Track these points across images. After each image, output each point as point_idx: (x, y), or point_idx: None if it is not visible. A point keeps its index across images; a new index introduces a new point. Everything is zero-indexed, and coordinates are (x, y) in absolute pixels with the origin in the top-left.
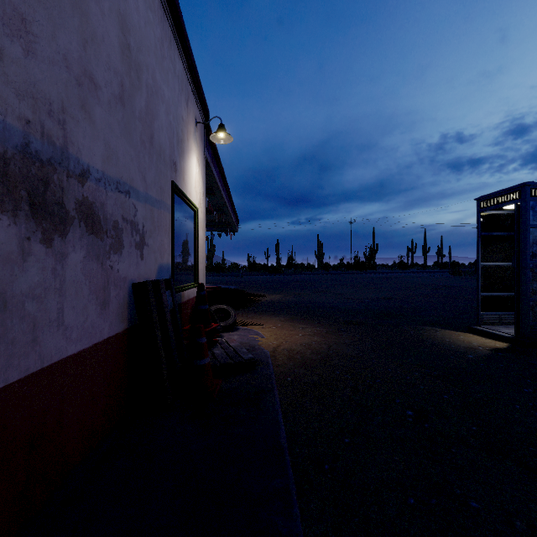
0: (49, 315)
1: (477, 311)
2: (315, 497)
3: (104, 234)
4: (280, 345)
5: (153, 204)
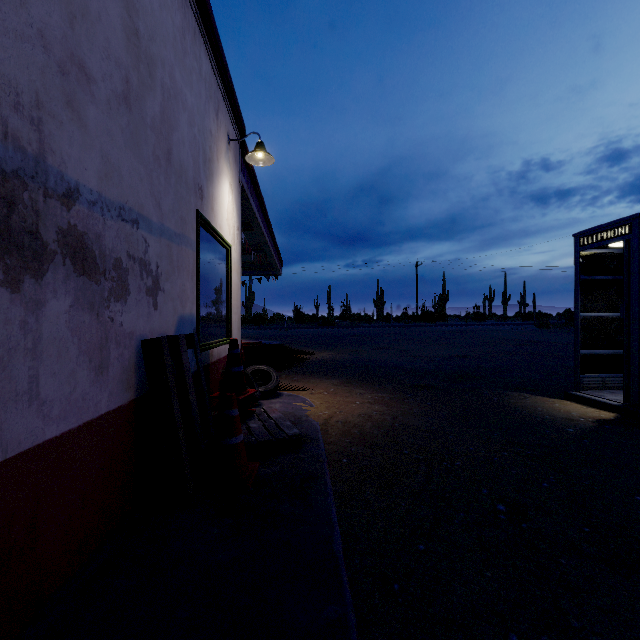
0: (15, 385)
1: (575, 373)
2: (383, 633)
3: (101, 275)
4: (333, 416)
5: (170, 238)
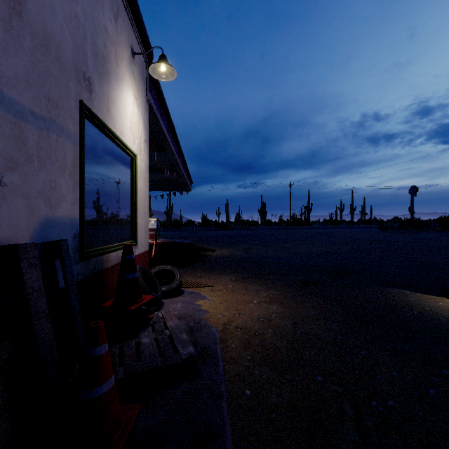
0: None
1: None
2: None
3: None
4: (232, 319)
5: (21, 116)
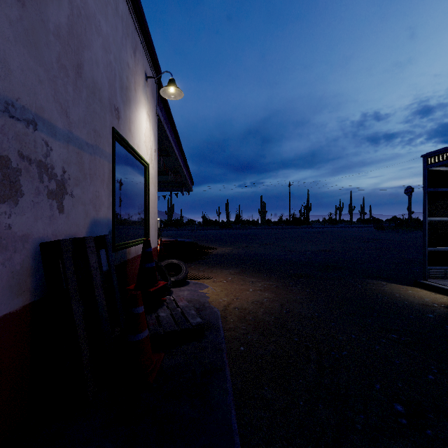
0: None
1: (423, 266)
2: None
3: None
4: (231, 302)
5: (81, 147)
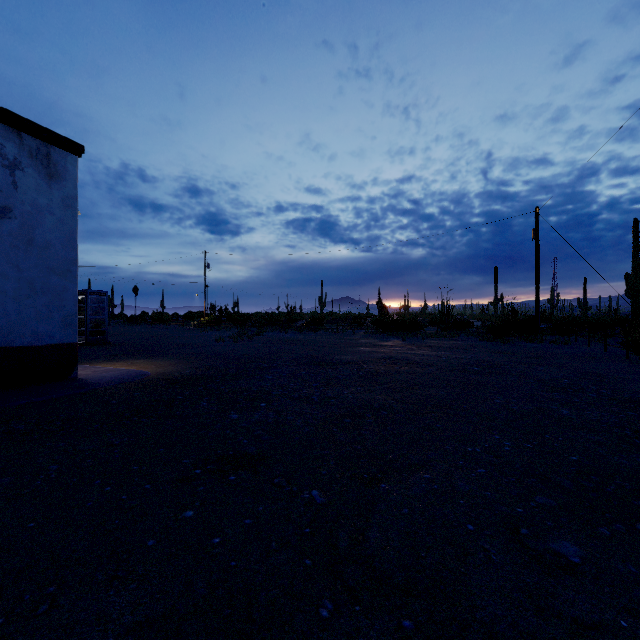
0: None
1: None
2: None
3: None
4: None
5: None
